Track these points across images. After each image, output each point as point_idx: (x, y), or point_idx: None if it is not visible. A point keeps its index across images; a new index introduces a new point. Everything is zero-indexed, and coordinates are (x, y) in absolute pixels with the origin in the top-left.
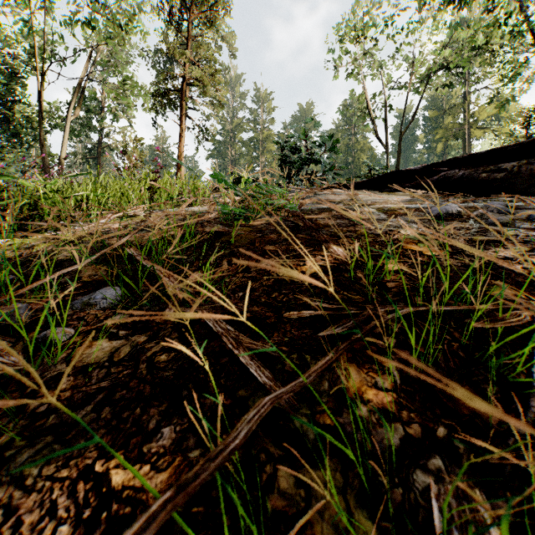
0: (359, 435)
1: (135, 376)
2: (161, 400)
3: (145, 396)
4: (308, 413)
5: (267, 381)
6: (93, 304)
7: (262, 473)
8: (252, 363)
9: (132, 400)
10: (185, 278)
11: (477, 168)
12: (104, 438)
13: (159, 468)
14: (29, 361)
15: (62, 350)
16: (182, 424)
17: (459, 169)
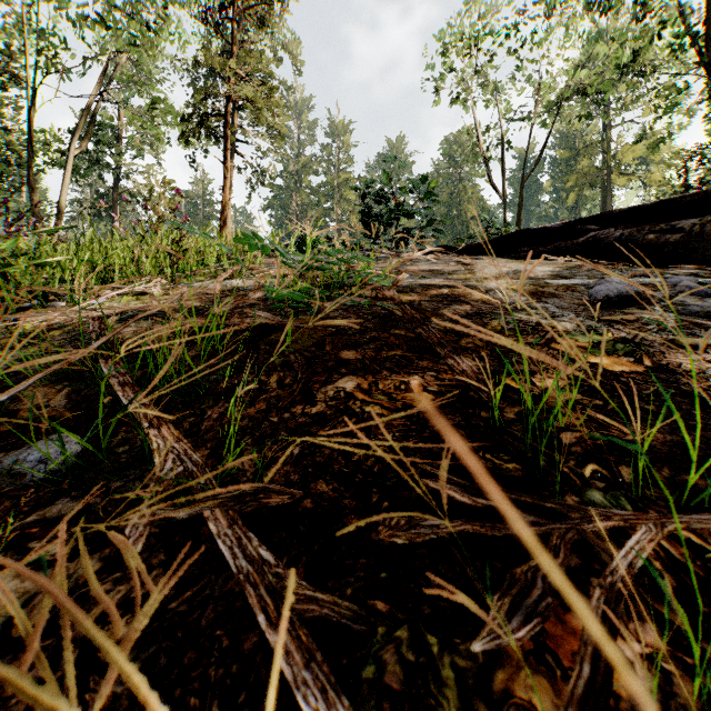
0: None
1: None
2: None
3: None
4: None
5: None
6: (19, 474)
7: None
8: (309, 676)
9: None
10: (201, 416)
11: (641, 227)
12: None
13: None
14: None
15: None
16: None
17: (615, 227)
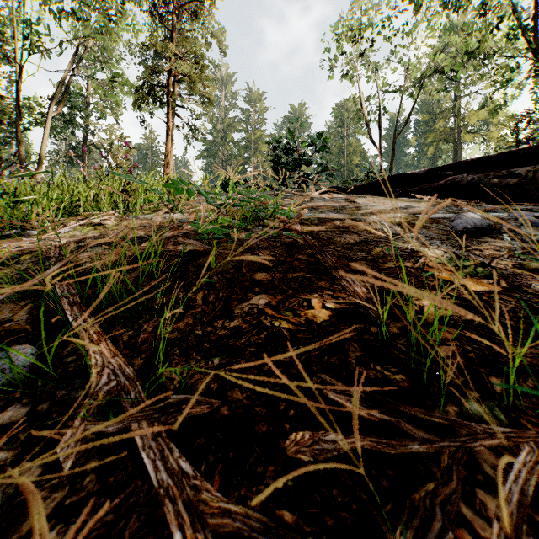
0: None
1: None
2: None
3: None
4: None
5: None
6: None
7: None
8: None
9: None
10: (138, 330)
11: (488, 173)
12: None
13: None
14: None
15: None
16: None
17: (467, 173)
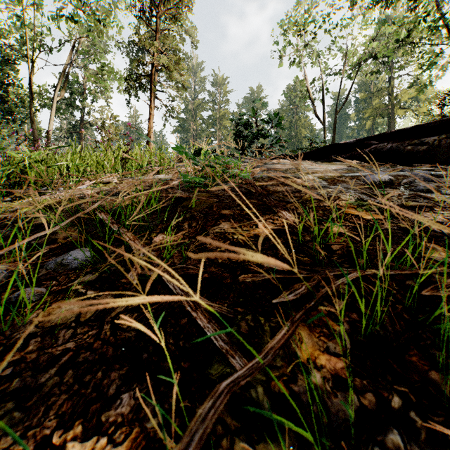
0: (315, 406)
1: (99, 337)
2: (122, 363)
3: (107, 358)
4: (263, 380)
5: (224, 345)
6: (65, 265)
7: (218, 448)
8: (210, 326)
9: (94, 363)
10: (150, 240)
11: (403, 142)
12: (64, 404)
13: (115, 441)
14: (2, 321)
15: (33, 310)
16: (141, 389)
17: (387, 142)
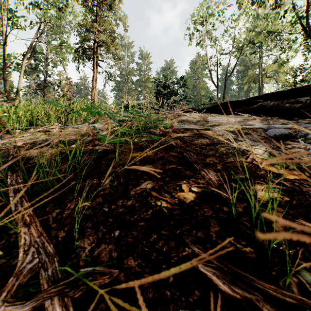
0: None
1: None
2: None
3: None
4: None
5: None
6: None
7: None
8: None
9: None
10: (63, 208)
11: (282, 100)
12: None
13: None
14: None
15: None
16: None
17: (270, 101)
